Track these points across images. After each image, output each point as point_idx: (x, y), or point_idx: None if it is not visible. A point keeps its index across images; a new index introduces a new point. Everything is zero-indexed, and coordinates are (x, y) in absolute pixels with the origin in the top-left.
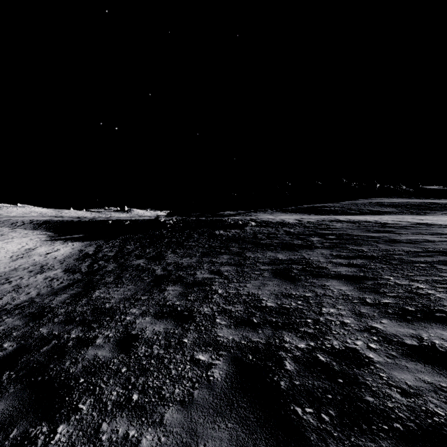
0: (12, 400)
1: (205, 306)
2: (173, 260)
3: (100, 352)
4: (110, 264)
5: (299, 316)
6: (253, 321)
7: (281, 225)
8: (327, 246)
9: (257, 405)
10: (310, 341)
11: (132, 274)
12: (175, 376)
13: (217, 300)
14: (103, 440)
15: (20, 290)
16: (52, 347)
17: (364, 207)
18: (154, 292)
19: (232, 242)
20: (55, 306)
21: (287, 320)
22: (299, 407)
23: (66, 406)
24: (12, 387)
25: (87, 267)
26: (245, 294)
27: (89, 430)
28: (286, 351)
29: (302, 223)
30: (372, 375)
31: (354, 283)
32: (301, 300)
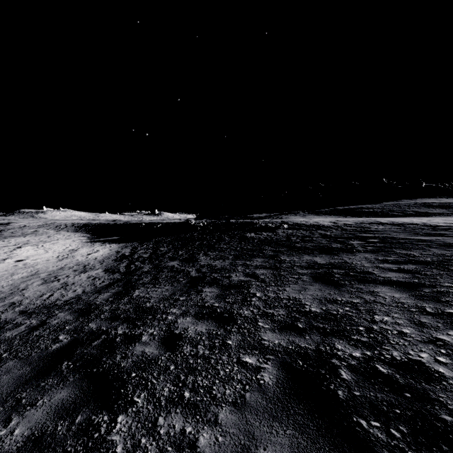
0: (73, 388)
1: (245, 309)
2: (206, 262)
3: (147, 349)
4: (146, 265)
5: (348, 323)
6: (299, 326)
7: (315, 227)
8: (370, 250)
9: (315, 413)
10: (365, 350)
11: (168, 275)
12: (224, 377)
13: (257, 303)
14: (161, 433)
15: (68, 288)
16: (102, 341)
17: (409, 208)
18: (191, 293)
19: (264, 245)
20: (100, 304)
21: (336, 326)
22: (363, 419)
23: (122, 398)
24: (71, 376)
25: (125, 267)
26: (285, 298)
27: (147, 423)
28: (340, 359)
29: (338, 225)
30: (446, 391)
31: (408, 290)
32: (348, 306)
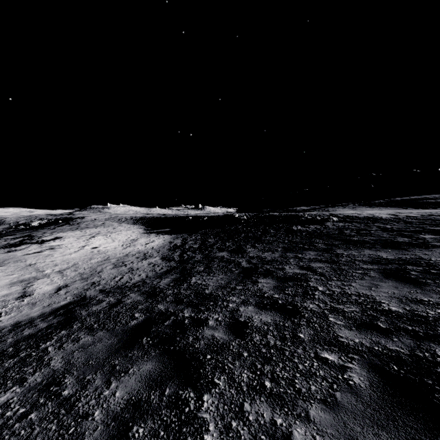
0: (156, 362)
1: (309, 303)
2: (255, 253)
3: (216, 333)
4: (197, 255)
5: None
6: (380, 326)
7: (370, 220)
8: None
9: (433, 430)
10: None
11: (219, 265)
12: (305, 372)
13: (321, 297)
14: (250, 420)
15: (134, 272)
16: (172, 322)
17: None
18: (247, 283)
19: (314, 238)
20: (163, 288)
21: (430, 330)
22: None
23: (203, 378)
24: (152, 351)
25: (179, 256)
26: (354, 294)
27: (233, 406)
28: None
29: (399, 218)
30: None
31: None
32: None
